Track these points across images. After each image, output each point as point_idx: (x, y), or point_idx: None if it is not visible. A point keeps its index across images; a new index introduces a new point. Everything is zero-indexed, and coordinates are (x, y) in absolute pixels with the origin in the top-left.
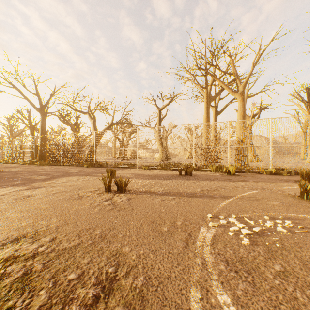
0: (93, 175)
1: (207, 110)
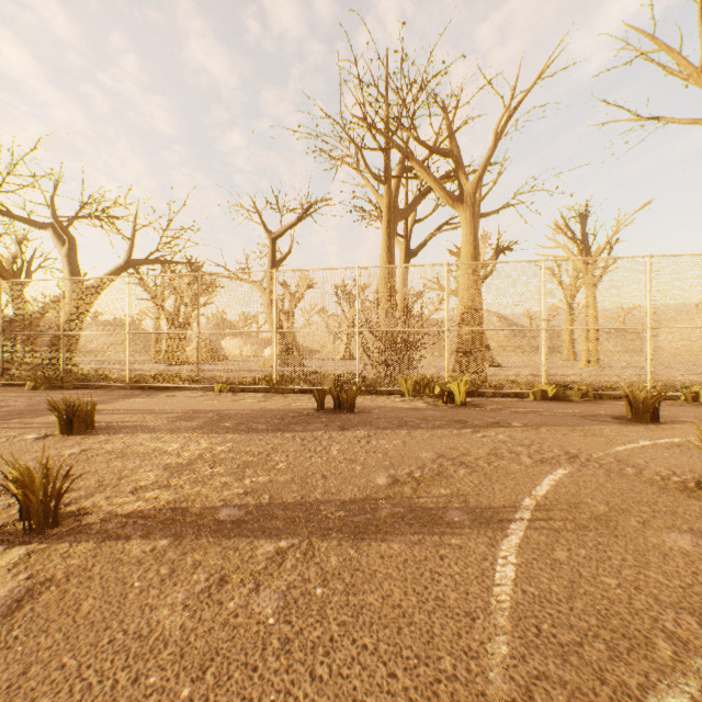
0: (14, 421)
1: (390, 240)
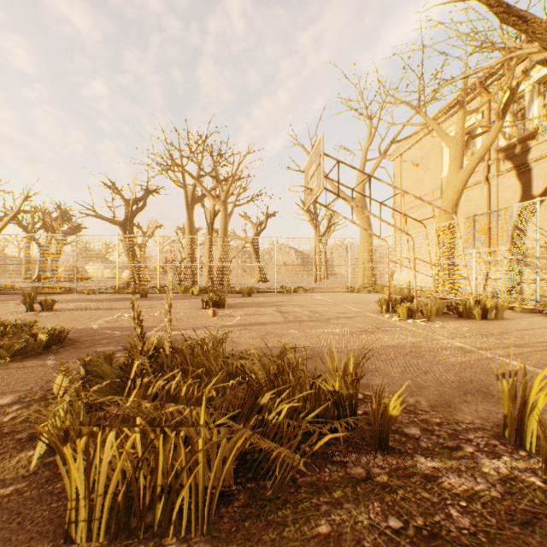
0: None
1: (189, 215)
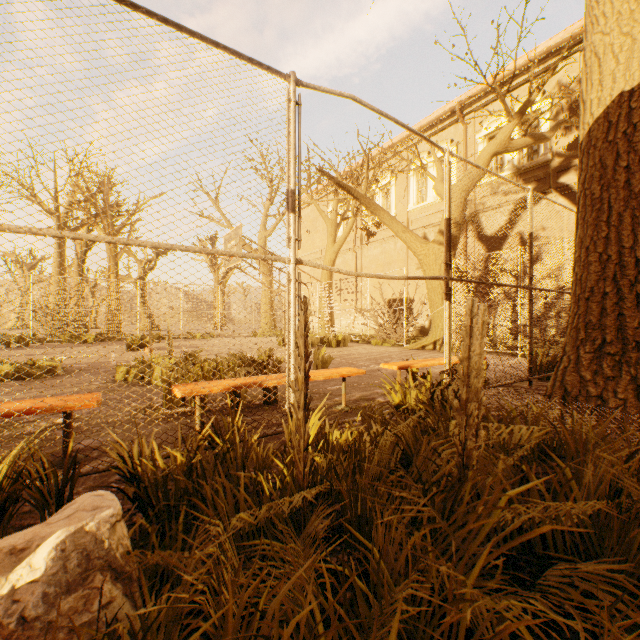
0: None
1: (61, 248)
